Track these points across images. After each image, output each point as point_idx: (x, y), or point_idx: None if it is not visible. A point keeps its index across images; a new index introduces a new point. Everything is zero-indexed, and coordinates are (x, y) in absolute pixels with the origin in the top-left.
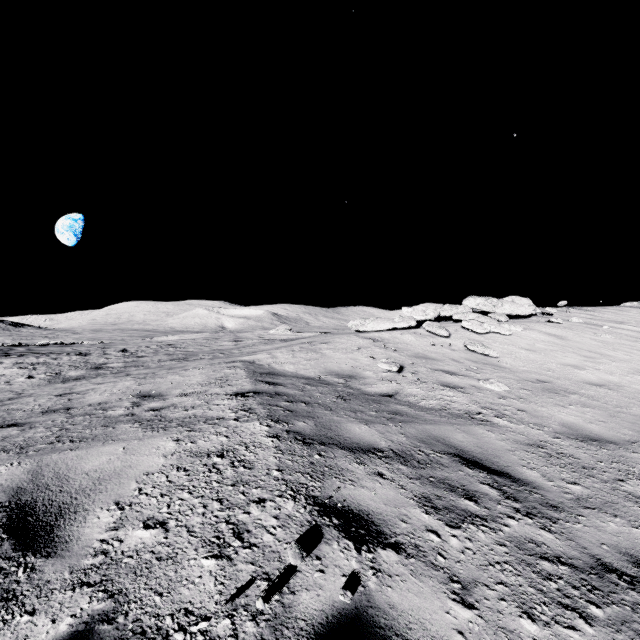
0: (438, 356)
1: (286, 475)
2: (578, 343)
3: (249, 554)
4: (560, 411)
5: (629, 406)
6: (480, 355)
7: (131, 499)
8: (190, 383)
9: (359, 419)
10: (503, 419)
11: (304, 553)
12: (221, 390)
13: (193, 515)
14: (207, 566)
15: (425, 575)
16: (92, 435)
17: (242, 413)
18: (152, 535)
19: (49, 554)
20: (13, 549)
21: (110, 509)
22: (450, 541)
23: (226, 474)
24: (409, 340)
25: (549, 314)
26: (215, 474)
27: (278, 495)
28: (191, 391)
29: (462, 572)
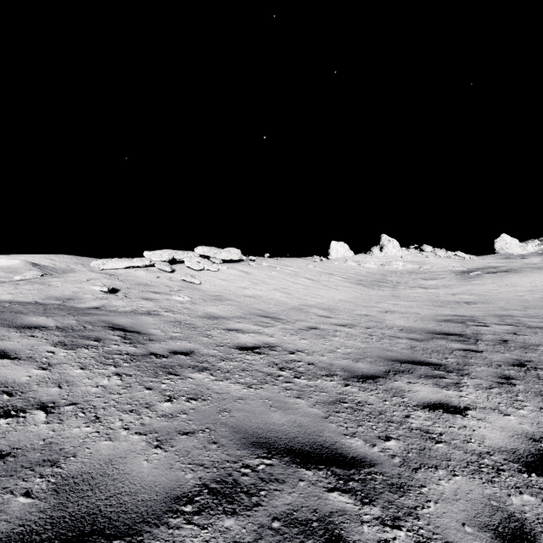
0: (157, 284)
1: None
2: (255, 276)
3: None
4: (211, 308)
5: (254, 304)
6: (189, 283)
7: None
8: None
9: (44, 315)
10: (169, 312)
11: None
12: None
13: None
14: None
15: (26, 364)
16: None
17: None
18: None
19: None
20: None
21: None
22: (60, 354)
23: None
24: (140, 274)
25: (254, 261)
26: None
27: None
28: None
29: (55, 362)
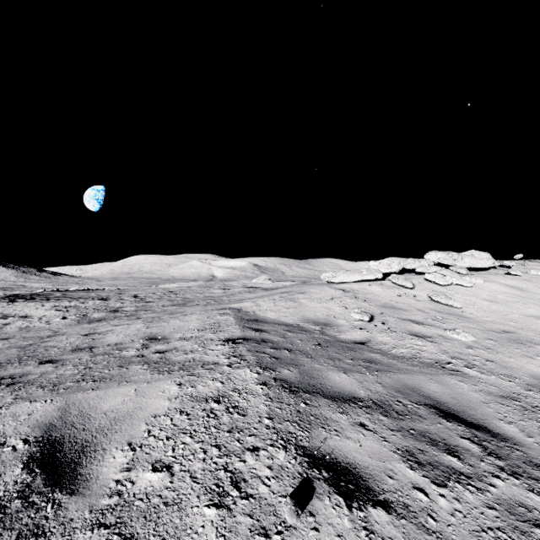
0: (404, 306)
1: (276, 423)
2: (539, 295)
3: (246, 505)
4: (529, 362)
5: None
6: (444, 305)
7: (141, 440)
8: (189, 328)
9: (338, 367)
10: (473, 369)
11: (299, 510)
12: (215, 336)
13: (195, 460)
14: (209, 515)
15: (418, 539)
16: (110, 375)
17: (234, 359)
18: (159, 478)
19: (73, 491)
20: (44, 484)
21: (124, 449)
22: (438, 501)
23: (222, 420)
24: (376, 291)
25: (507, 267)
26: (213, 419)
27: (270, 444)
28: (190, 335)
29: (455, 538)
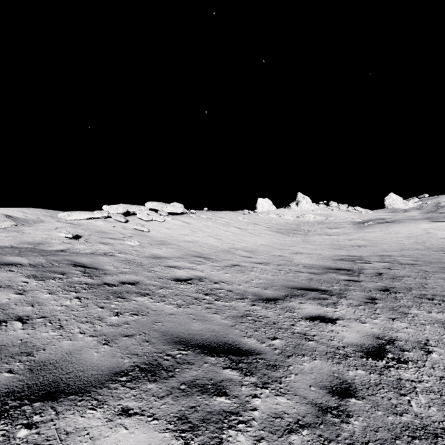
0: (113, 232)
1: None
2: (194, 225)
3: None
4: (156, 250)
5: (192, 248)
6: (140, 231)
7: None
8: None
9: (19, 256)
10: (121, 254)
11: None
12: None
13: None
14: None
15: (5, 291)
16: None
17: None
18: None
19: None
20: None
21: None
22: (32, 283)
23: None
24: (99, 224)
25: (195, 213)
26: None
27: None
28: None
29: (29, 289)
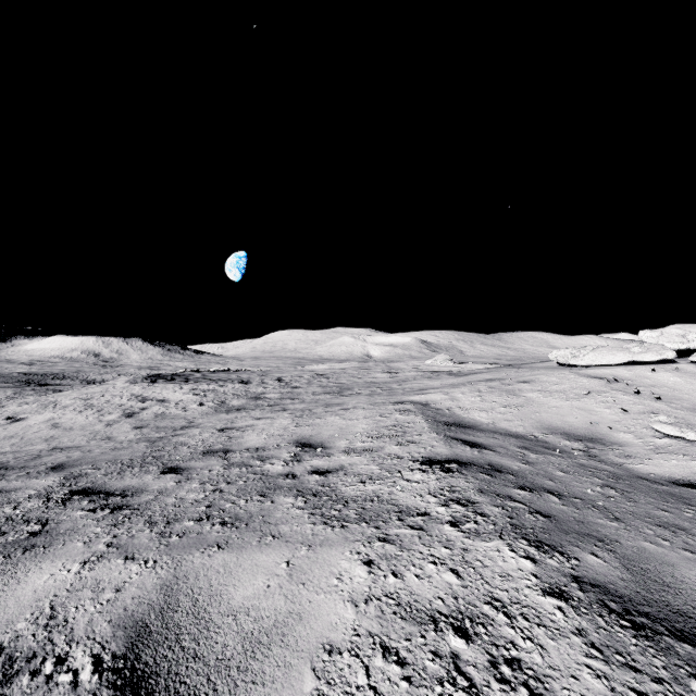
0: None
1: None
2: None
3: None
4: None
5: None
6: None
7: None
8: (355, 431)
9: None
10: None
11: None
12: (402, 450)
13: None
14: None
15: None
16: (246, 513)
17: (458, 509)
18: None
19: None
20: None
21: None
22: None
23: None
24: (671, 381)
25: None
26: None
27: None
28: (360, 445)
29: None
